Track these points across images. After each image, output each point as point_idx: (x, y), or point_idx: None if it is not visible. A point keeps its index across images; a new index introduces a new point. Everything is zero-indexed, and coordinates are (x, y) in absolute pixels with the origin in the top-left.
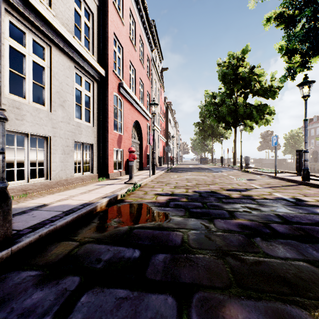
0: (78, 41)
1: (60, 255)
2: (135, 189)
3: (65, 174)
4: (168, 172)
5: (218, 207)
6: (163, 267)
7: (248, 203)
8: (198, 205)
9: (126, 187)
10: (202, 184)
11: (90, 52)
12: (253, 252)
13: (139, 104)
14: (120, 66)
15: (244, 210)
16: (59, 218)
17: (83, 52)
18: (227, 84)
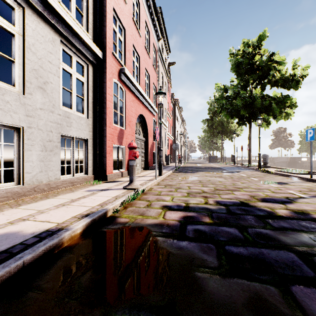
0: (66, 10)
1: None
2: (136, 197)
3: (47, 176)
4: (176, 172)
5: (271, 240)
6: None
7: None
8: (234, 234)
9: (124, 195)
10: (223, 190)
11: (84, 28)
12: None
13: (144, 96)
14: (122, 50)
15: None
16: None
17: (72, 22)
18: (241, 75)
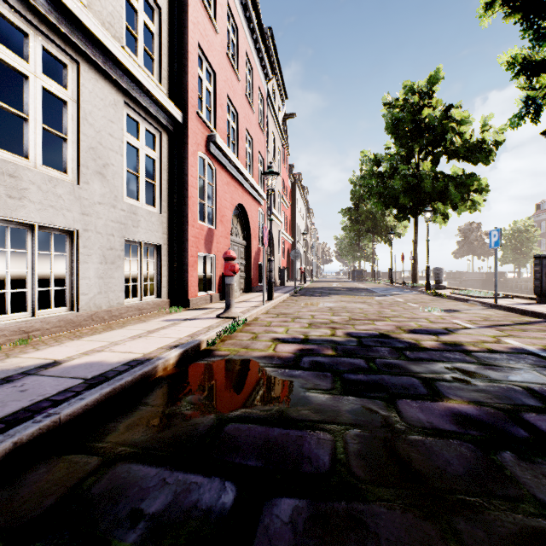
0: (132, 56)
1: (49, 498)
2: (236, 328)
3: (107, 300)
4: (296, 296)
5: (399, 369)
6: (292, 544)
7: (459, 361)
8: (358, 365)
9: (219, 325)
10: (361, 319)
11: (156, 79)
12: (509, 497)
13: (245, 174)
14: (211, 106)
15: (456, 376)
16: (72, 396)
17: (142, 75)
18: (401, 140)
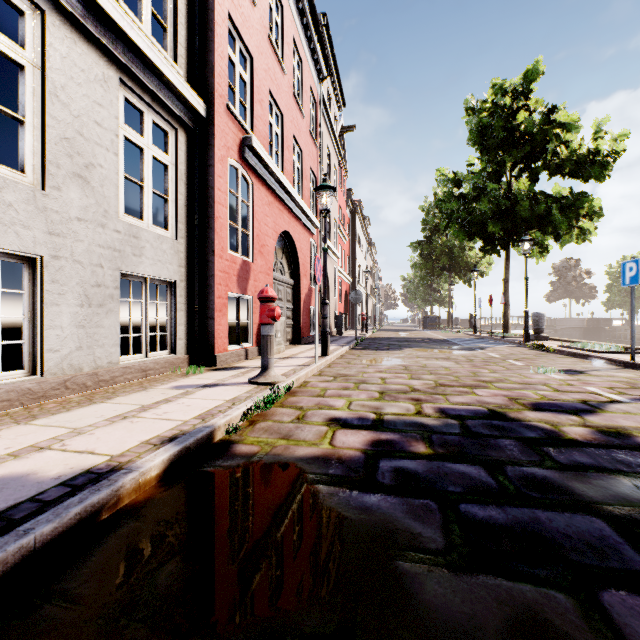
0: (131, 16)
1: None
2: (274, 402)
3: (91, 358)
4: (357, 350)
5: (555, 491)
6: None
7: None
8: (478, 480)
9: (250, 397)
10: (453, 386)
11: (169, 56)
12: None
13: (292, 194)
14: (247, 100)
15: None
16: None
17: (144, 42)
18: (488, 153)
